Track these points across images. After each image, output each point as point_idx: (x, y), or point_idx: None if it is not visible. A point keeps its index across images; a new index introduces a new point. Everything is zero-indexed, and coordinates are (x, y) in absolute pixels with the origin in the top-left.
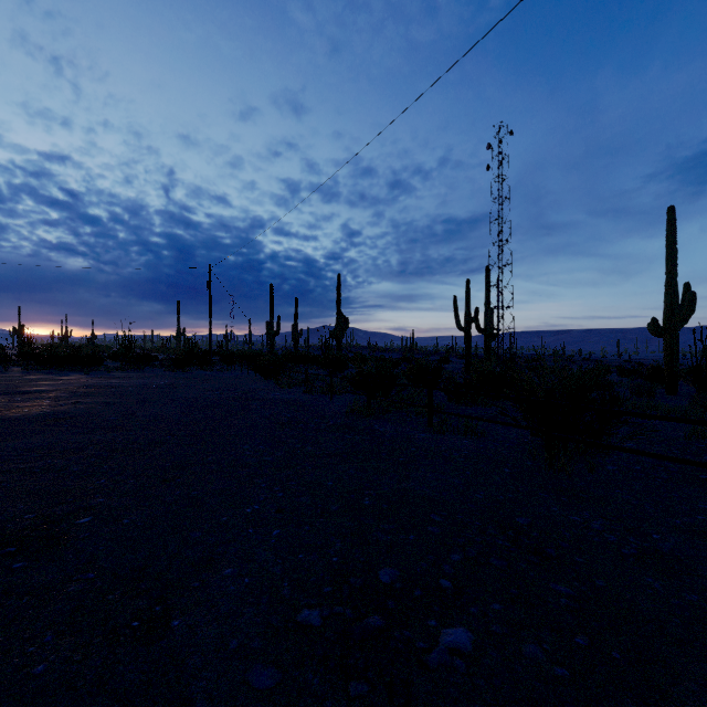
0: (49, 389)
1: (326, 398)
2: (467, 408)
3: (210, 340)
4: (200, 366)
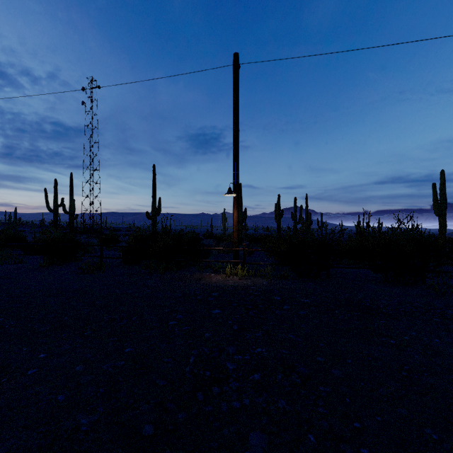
0: None
1: None
2: (35, 256)
3: None
4: None
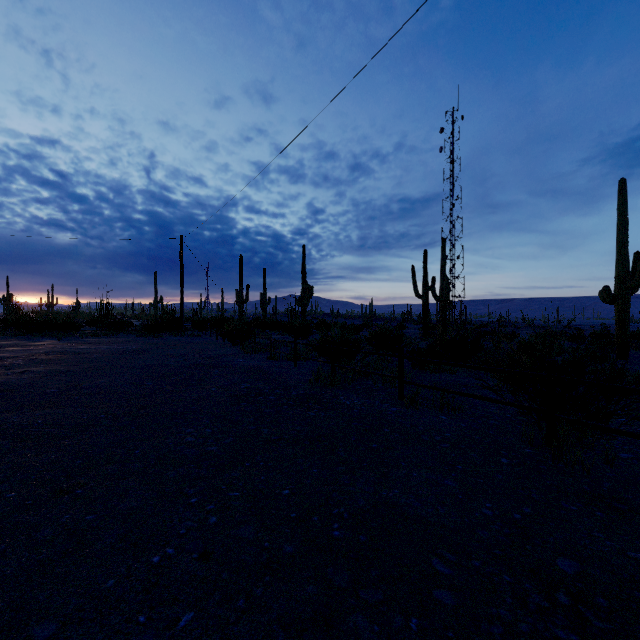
0: (9, 356)
1: (290, 364)
2: (432, 374)
3: (182, 307)
4: (172, 331)
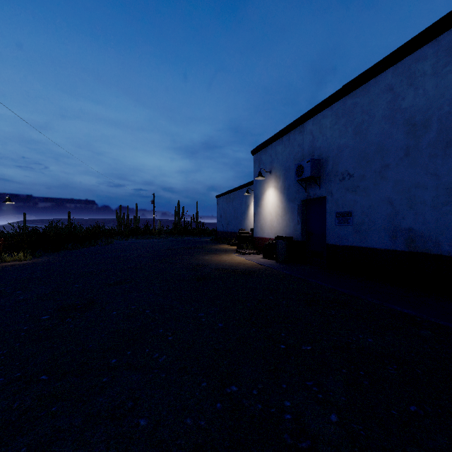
0: None
1: None
2: None
3: None
4: None
